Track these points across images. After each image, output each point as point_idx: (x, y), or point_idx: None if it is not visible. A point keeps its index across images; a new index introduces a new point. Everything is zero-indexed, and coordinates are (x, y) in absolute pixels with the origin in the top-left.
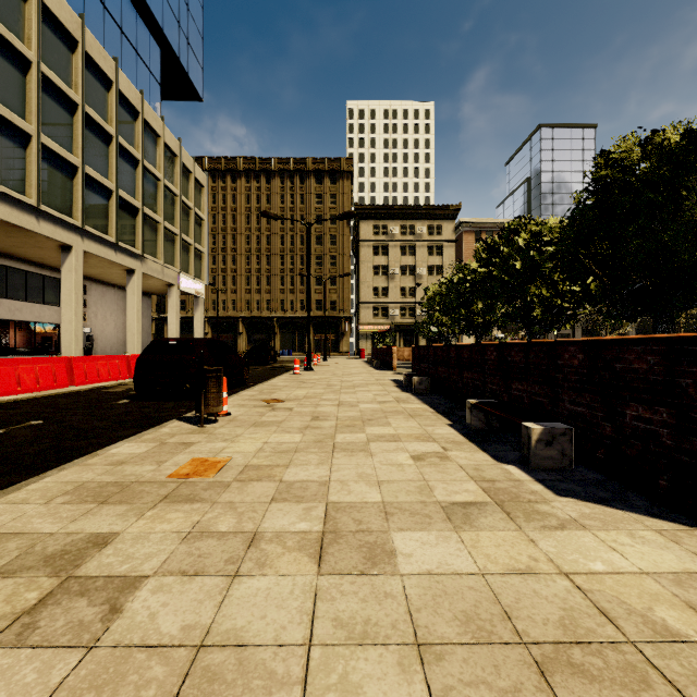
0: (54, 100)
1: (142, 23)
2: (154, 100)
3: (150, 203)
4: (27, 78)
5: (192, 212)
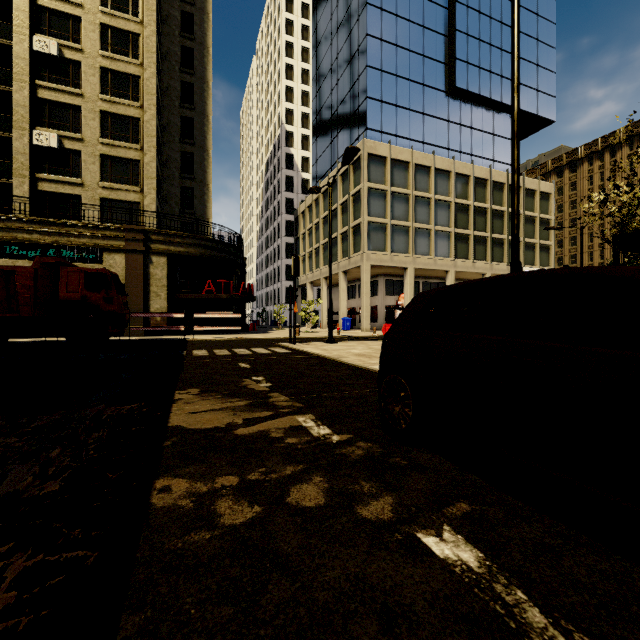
0: (441, 206)
1: (497, 113)
2: (507, 155)
3: (498, 229)
4: (430, 206)
5: (536, 219)
